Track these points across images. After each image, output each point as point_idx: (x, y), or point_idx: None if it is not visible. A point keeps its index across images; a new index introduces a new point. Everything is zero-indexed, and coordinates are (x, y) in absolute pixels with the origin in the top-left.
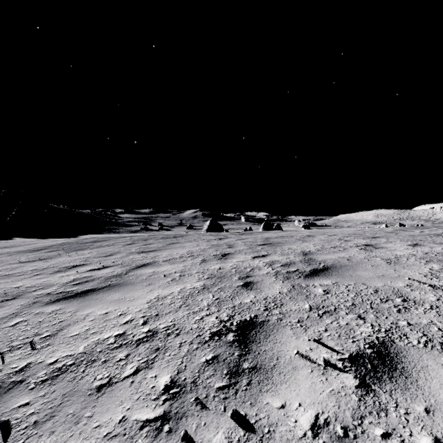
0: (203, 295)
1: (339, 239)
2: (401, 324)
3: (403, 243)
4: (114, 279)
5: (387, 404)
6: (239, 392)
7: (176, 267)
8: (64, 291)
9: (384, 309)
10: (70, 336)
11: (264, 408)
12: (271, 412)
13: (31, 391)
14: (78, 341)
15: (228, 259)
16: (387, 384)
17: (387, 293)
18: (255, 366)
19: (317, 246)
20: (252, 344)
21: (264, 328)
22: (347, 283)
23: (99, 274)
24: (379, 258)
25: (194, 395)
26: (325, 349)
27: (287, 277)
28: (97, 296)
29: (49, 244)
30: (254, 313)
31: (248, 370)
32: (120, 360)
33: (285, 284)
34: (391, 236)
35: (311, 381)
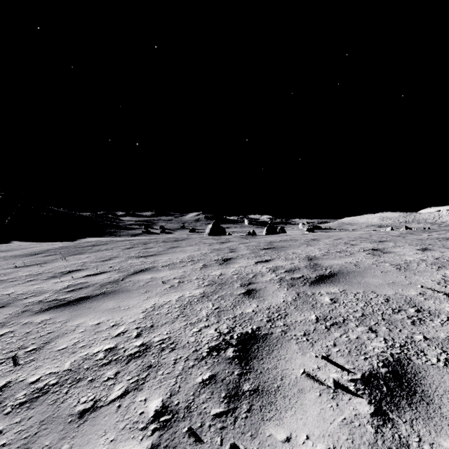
0: (202, 303)
1: (345, 243)
2: (416, 338)
3: (412, 248)
4: (110, 285)
5: (409, 438)
6: (238, 420)
7: (175, 273)
8: (57, 298)
9: (397, 320)
10: (57, 350)
11: (266, 442)
12: (275, 447)
13: (6, 416)
14: (65, 356)
15: (230, 265)
16: (406, 412)
17: (399, 303)
18: (256, 388)
19: (322, 251)
20: (254, 361)
21: (266, 342)
22: (355, 291)
23: (95, 280)
24: (388, 264)
25: (187, 424)
26: (335, 367)
27: (292, 284)
28: (91, 304)
29: (47, 248)
30: (256, 325)
31: (248, 393)
32: (107, 380)
33: (290, 292)
34: (398, 240)
35: (319, 407)
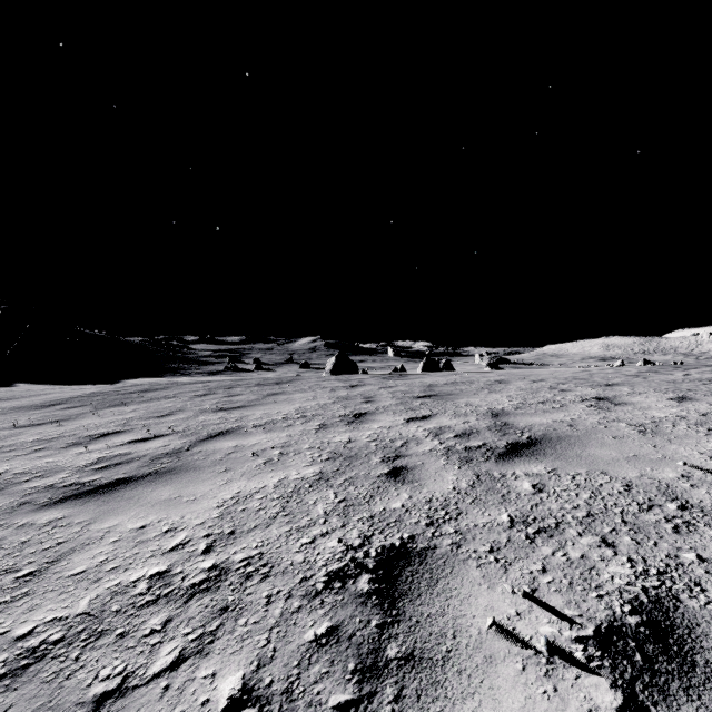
0: (317, 492)
1: (551, 388)
2: (685, 558)
3: (660, 396)
4: (167, 459)
5: None
6: None
7: (274, 438)
8: (78, 481)
9: (648, 524)
10: (70, 576)
11: None
12: None
13: None
14: (81, 587)
15: (365, 424)
16: (682, 705)
17: (648, 492)
18: (410, 653)
19: (514, 401)
20: (406, 600)
21: (426, 564)
22: (573, 471)
23: (143, 450)
24: (624, 423)
25: None
26: (546, 613)
27: (467, 459)
28: (133, 492)
29: (70, 395)
30: (408, 532)
31: (396, 663)
32: (150, 634)
33: (463, 473)
34: (637, 382)
35: (523, 694)
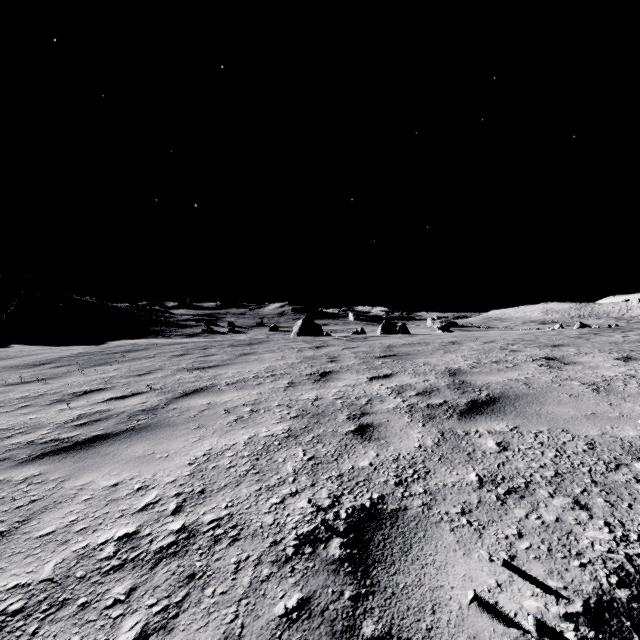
0: (286, 450)
1: (501, 349)
2: None
3: (606, 356)
4: (143, 416)
5: None
6: None
7: (245, 395)
8: (57, 437)
9: (619, 485)
10: (38, 537)
11: None
12: None
13: None
14: (48, 550)
15: (330, 382)
16: None
17: (613, 451)
18: (387, 632)
19: (469, 360)
20: (379, 568)
21: (398, 527)
22: (535, 429)
23: (121, 407)
24: (577, 382)
25: None
26: (529, 585)
27: (430, 417)
28: (109, 449)
29: (59, 355)
30: (378, 492)
31: None
32: (113, 605)
33: (428, 430)
34: (581, 343)
35: None
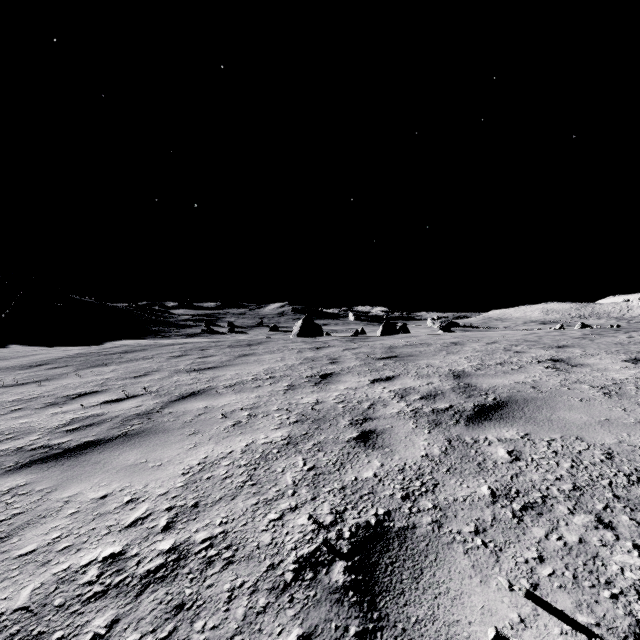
0: (285, 458)
1: (505, 350)
2: None
3: (614, 358)
4: (138, 421)
5: None
6: None
7: (244, 399)
8: (47, 443)
9: None
10: (17, 557)
11: None
12: None
13: None
14: (27, 572)
15: (331, 385)
16: None
17: (633, 461)
18: None
19: (473, 362)
20: (388, 597)
21: (407, 548)
22: (547, 436)
23: (115, 410)
24: (587, 385)
25: None
26: (556, 620)
27: (435, 422)
28: (100, 456)
29: (56, 356)
30: (383, 507)
31: None
32: None
33: (434, 437)
34: (586, 344)
35: None
